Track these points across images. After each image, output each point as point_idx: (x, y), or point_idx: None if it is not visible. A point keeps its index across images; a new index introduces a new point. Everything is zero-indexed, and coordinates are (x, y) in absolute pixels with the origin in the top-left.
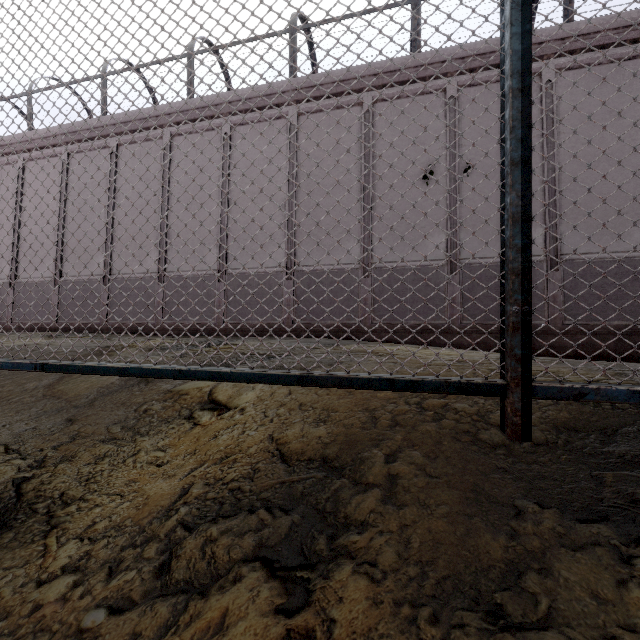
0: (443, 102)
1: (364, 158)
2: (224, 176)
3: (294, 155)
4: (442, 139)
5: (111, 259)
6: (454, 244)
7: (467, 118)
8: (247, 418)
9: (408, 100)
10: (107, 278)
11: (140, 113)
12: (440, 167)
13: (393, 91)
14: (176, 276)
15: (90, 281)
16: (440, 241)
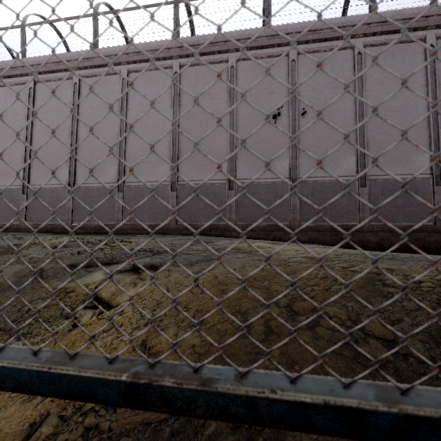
0: (287, 63)
1: (230, 101)
2: (122, 110)
3: (177, 97)
4: (286, 90)
5: (29, 173)
6: (295, 167)
7: (303, 76)
8: (124, 320)
9: (262, 60)
10: (25, 188)
11: (54, 57)
12: (285, 110)
13: (251, 53)
14: (83, 187)
15: (11, 190)
16: (285, 164)
